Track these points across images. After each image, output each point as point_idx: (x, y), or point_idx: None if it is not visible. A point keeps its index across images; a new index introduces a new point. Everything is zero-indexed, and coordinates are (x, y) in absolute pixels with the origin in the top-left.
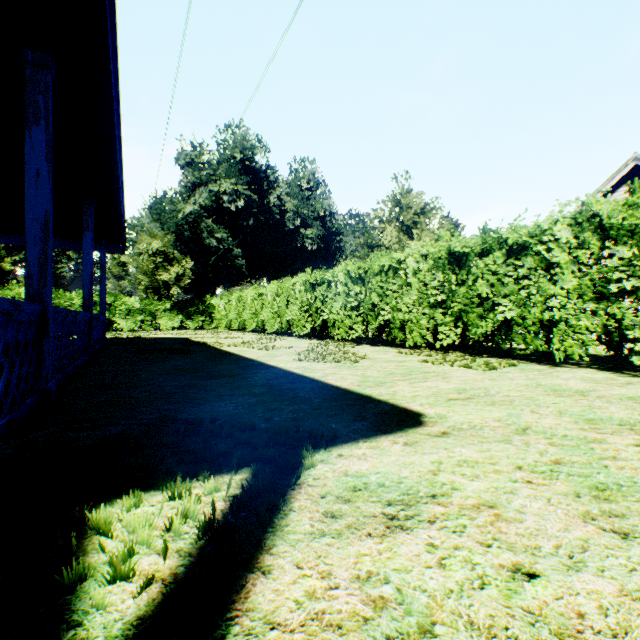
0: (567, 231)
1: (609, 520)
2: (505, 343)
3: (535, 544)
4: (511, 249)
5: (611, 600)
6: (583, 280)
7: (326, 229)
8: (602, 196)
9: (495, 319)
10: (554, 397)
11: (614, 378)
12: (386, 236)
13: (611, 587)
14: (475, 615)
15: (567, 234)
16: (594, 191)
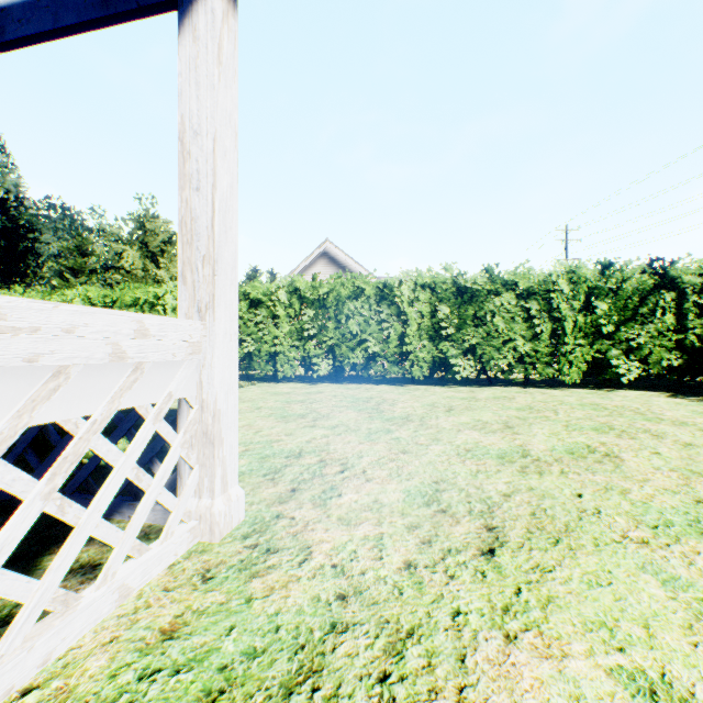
0: (285, 296)
1: (285, 421)
2: (249, 369)
3: (263, 428)
4: (253, 301)
5: (280, 430)
6: (293, 328)
7: (9, 218)
8: (311, 262)
9: (243, 352)
10: (275, 396)
11: (306, 386)
12: (127, 258)
13: (281, 429)
14: (247, 438)
15: (285, 298)
16: (306, 258)
